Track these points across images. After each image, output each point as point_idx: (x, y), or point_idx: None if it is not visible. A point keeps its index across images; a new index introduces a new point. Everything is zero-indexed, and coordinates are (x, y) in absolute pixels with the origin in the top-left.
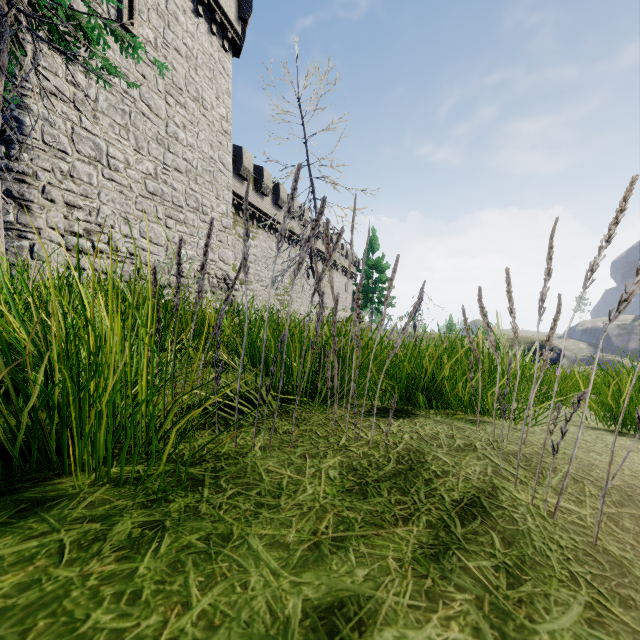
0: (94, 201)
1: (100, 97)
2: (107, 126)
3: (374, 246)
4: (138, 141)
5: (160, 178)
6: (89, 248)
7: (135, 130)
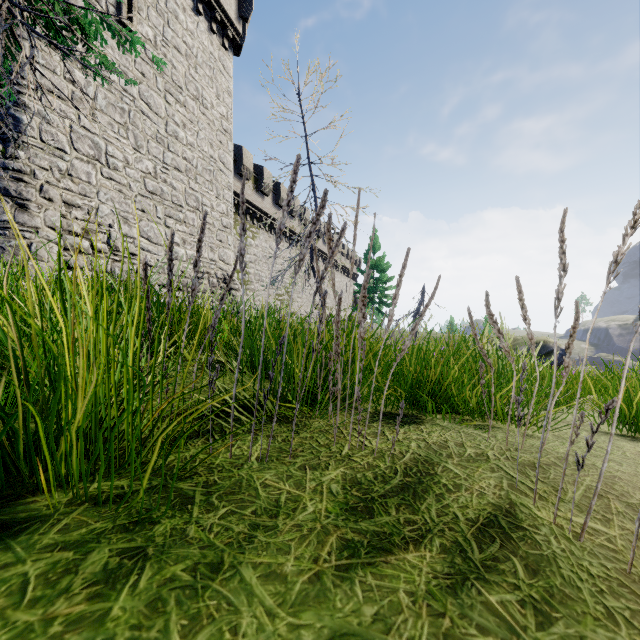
0: (93, 200)
1: (99, 95)
2: (106, 124)
3: (375, 246)
4: (137, 140)
5: (160, 177)
6: (88, 247)
7: (134, 129)
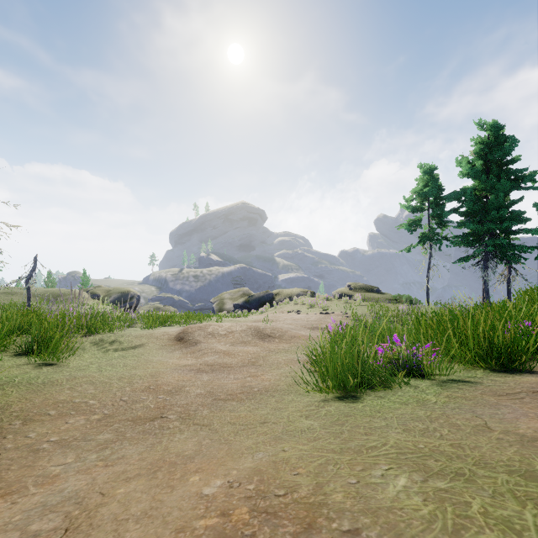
0: None
1: None
2: None
3: None
4: None
5: None
6: None
7: None
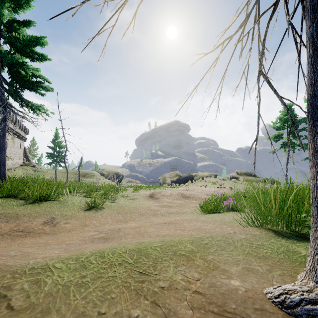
0: None
1: None
2: None
3: (58, 137)
4: None
5: None
6: None
7: None
